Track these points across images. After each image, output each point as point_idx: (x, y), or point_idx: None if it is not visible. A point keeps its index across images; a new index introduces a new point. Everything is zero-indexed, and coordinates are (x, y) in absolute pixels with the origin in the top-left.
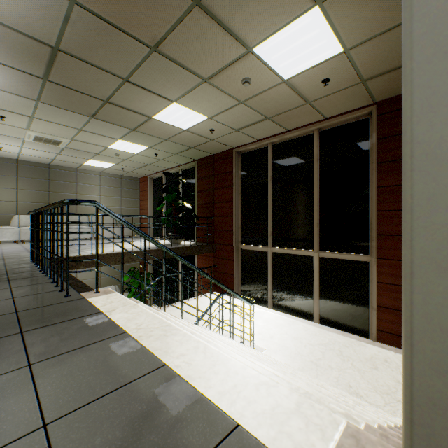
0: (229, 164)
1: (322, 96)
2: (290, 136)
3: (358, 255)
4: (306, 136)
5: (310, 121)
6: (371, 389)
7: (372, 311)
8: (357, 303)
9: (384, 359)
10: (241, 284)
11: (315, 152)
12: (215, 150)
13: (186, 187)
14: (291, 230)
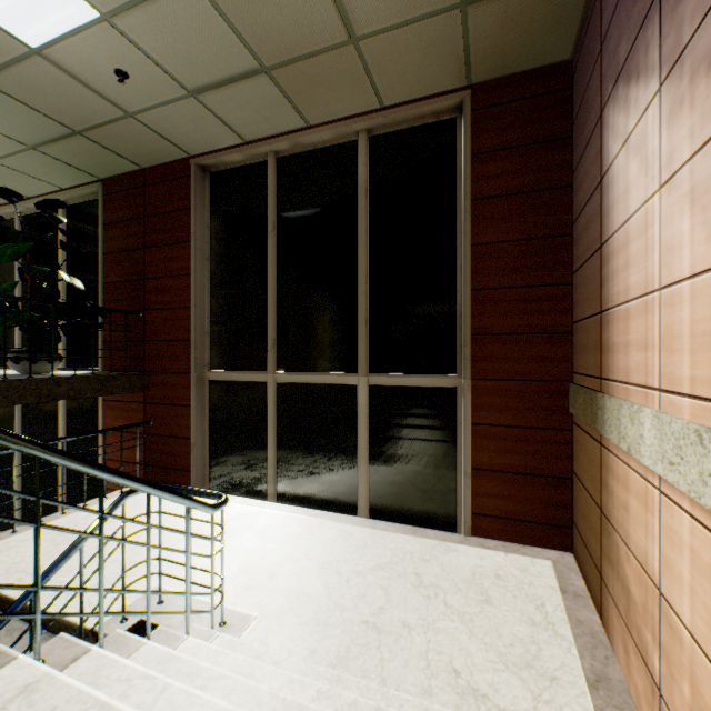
0: (182, 193)
1: (383, 26)
2: (314, 140)
3: (439, 376)
4: (344, 143)
5: (353, 108)
6: (497, 664)
7: (465, 480)
8: (437, 468)
9: (495, 573)
10: (211, 457)
11: (362, 176)
12: (147, 154)
13: (69, 236)
14: (316, 335)
